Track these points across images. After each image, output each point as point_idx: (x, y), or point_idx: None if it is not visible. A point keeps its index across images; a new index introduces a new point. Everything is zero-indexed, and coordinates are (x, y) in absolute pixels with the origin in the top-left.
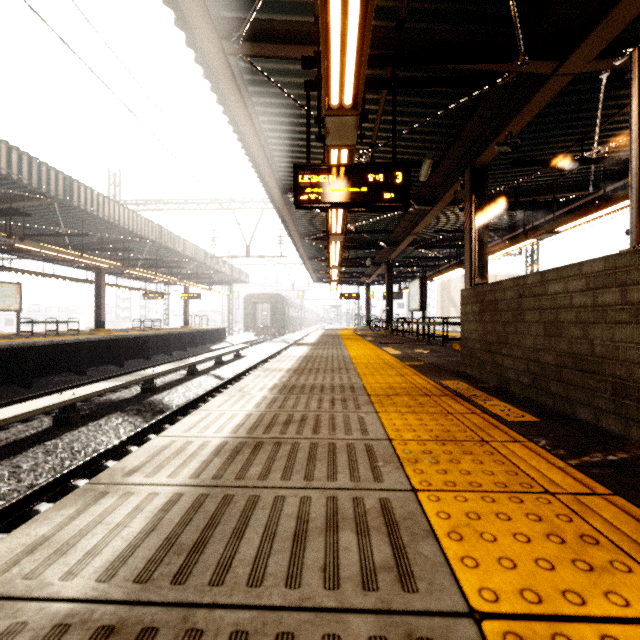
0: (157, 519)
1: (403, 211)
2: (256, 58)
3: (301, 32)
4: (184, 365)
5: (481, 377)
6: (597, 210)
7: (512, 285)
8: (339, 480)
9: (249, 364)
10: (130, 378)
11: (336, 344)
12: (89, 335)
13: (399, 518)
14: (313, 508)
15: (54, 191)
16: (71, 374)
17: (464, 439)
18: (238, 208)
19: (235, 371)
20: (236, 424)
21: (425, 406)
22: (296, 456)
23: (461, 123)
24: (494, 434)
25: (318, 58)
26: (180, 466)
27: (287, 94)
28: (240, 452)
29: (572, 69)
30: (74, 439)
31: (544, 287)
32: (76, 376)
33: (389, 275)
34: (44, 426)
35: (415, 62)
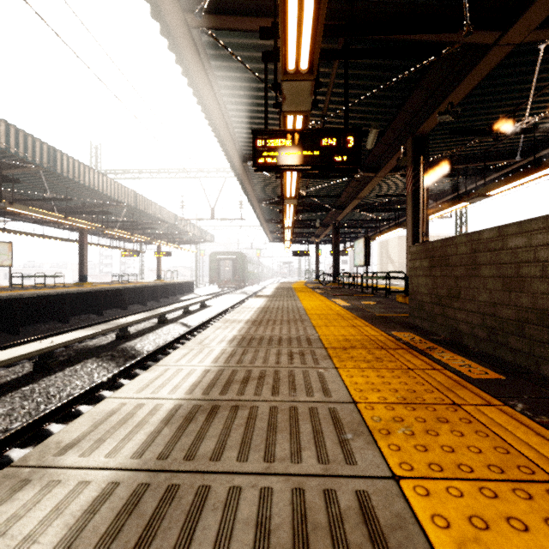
0: (78, 528)
1: (350, 177)
2: (217, 33)
3: (259, 5)
4: (155, 314)
5: (431, 329)
6: (527, 175)
7: (465, 240)
8: (304, 461)
9: (213, 313)
10: (105, 327)
11: (290, 296)
12: (72, 288)
13: (385, 526)
14: (276, 508)
15: (39, 160)
16: (56, 322)
17: (434, 402)
18: (204, 177)
19: (201, 319)
20: (192, 382)
21: (383, 361)
22: (254, 425)
23: (405, 95)
24: (464, 395)
25: (275, 29)
26: (124, 439)
27: (246, 66)
28: (193, 419)
29: (514, 39)
30: (50, 384)
31: (502, 242)
32: (60, 324)
33: (336, 235)
34: (25, 371)
35: (366, 32)
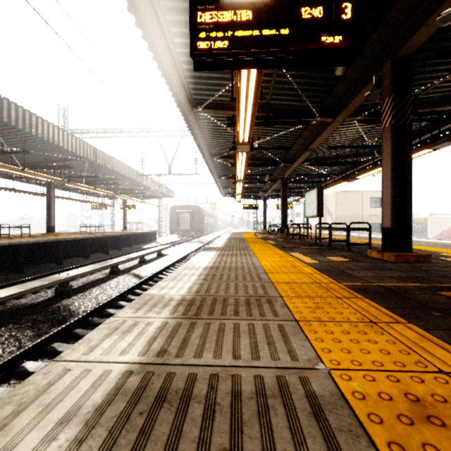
0: None
1: (305, 124)
2: None
3: None
4: (104, 266)
5: None
6: None
7: None
8: None
9: (168, 262)
10: (37, 283)
11: (243, 248)
12: (33, 238)
13: None
14: None
15: None
16: (10, 273)
17: None
18: (162, 135)
19: (154, 269)
20: None
21: None
22: None
23: None
24: None
25: None
26: None
27: None
28: None
29: None
30: None
31: None
32: (14, 274)
33: (284, 189)
34: None
35: None
